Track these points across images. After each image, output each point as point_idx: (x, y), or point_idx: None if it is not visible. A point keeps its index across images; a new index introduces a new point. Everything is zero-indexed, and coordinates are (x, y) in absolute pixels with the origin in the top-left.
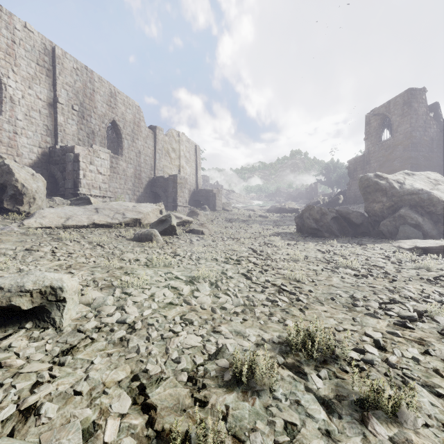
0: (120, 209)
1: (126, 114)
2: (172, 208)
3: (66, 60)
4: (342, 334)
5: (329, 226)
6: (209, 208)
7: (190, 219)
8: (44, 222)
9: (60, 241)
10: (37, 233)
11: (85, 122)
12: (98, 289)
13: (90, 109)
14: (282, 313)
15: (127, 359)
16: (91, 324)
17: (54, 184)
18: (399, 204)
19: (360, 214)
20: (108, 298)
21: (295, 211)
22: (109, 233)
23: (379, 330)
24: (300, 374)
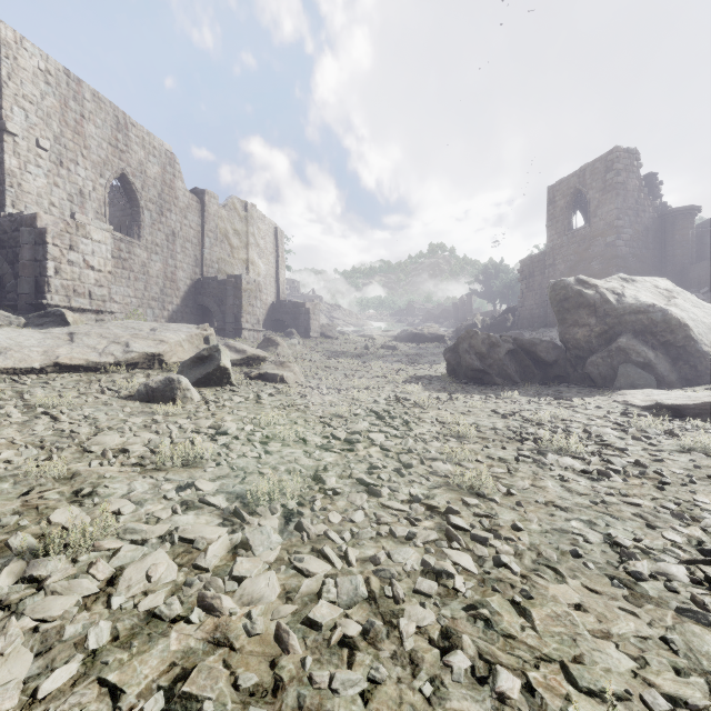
0: (122, 336)
1: (148, 165)
2: (233, 333)
3: (23, 53)
4: None
5: (502, 366)
6: (299, 333)
7: (261, 354)
8: None
9: None
10: None
11: (65, 173)
12: None
13: (75, 149)
14: (474, 626)
15: None
16: None
17: None
18: (616, 329)
19: (553, 345)
20: None
21: (439, 340)
22: (87, 384)
23: None
24: None
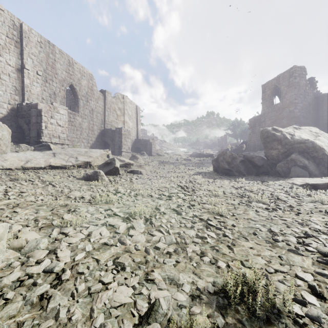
0: (74, 154)
1: (82, 80)
2: (118, 153)
3: (31, 35)
4: (274, 276)
5: (238, 167)
6: (147, 153)
7: (131, 162)
8: (5, 164)
9: (16, 180)
10: None
11: (48, 85)
12: (36, 229)
13: (52, 75)
14: (212, 251)
15: None
16: (12, 276)
17: (21, 134)
18: (290, 150)
19: (261, 158)
20: (41, 241)
21: (210, 156)
22: (62, 173)
23: (307, 270)
24: None
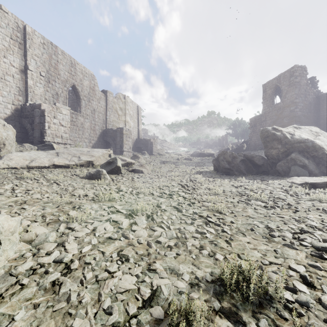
0: (76, 153)
1: (84, 81)
2: (119, 153)
3: (35, 36)
4: (269, 268)
5: (238, 166)
6: (148, 153)
7: (132, 161)
8: (11, 163)
9: (22, 179)
10: (3, 173)
11: (51, 85)
12: (44, 224)
13: (55, 75)
14: (211, 245)
15: (55, 311)
16: (26, 265)
17: (25, 134)
18: (290, 150)
19: (261, 157)
20: (50, 235)
21: (211, 156)
22: (66, 172)
23: (300, 262)
24: (239, 324)
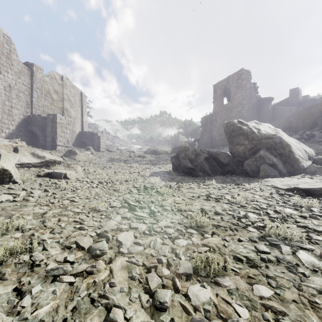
0: None
1: None
2: (51, 147)
3: None
4: None
5: (202, 166)
6: (94, 149)
7: (57, 159)
8: None
9: None
10: None
11: None
12: None
13: None
14: None
15: None
16: None
17: None
18: (258, 146)
19: (227, 154)
20: None
21: (165, 153)
22: None
23: None
24: None
